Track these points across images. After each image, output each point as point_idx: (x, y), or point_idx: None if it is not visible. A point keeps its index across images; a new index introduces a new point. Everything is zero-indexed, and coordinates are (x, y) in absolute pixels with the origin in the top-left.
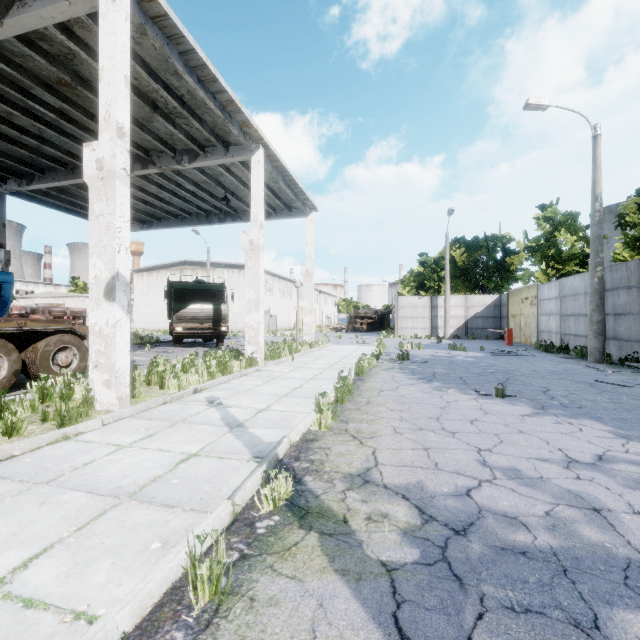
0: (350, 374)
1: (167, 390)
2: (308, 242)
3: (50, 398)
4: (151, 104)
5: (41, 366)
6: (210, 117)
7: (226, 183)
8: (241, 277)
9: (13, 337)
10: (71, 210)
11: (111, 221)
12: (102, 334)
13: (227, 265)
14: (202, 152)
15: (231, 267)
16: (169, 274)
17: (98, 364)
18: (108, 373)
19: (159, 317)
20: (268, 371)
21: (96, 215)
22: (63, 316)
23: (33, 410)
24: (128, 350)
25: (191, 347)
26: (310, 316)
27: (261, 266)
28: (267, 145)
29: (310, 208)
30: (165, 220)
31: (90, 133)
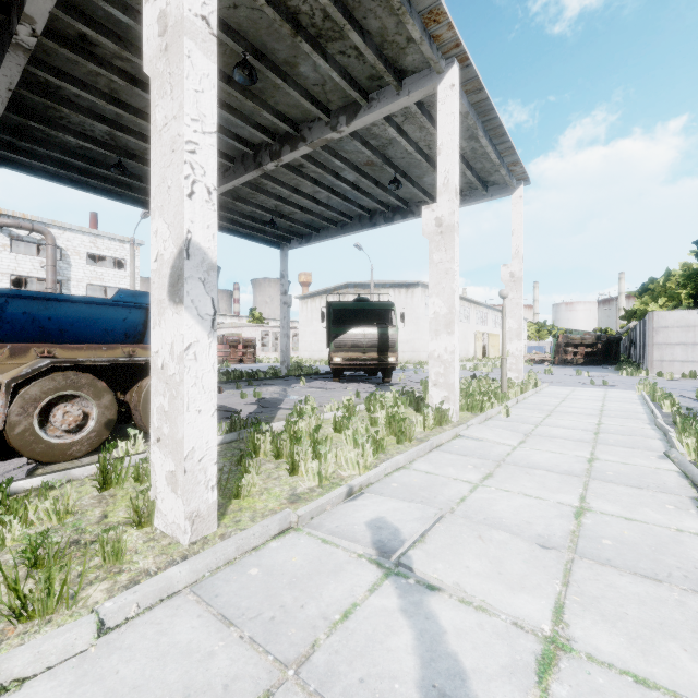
0: (697, 476)
1: (299, 481)
2: (514, 231)
3: (117, 480)
4: (291, 21)
5: (145, 413)
6: (376, 20)
7: (395, 158)
8: (408, 297)
9: (118, 371)
10: (233, 230)
11: (177, 131)
12: (165, 374)
13: (392, 284)
14: (364, 101)
15: (397, 286)
16: (331, 299)
17: (160, 436)
18: (173, 458)
19: (322, 346)
20: (475, 439)
21: (158, 130)
22: (237, 345)
23: (58, 517)
24: (213, 409)
25: (352, 382)
26: (517, 342)
27: (455, 258)
28: (465, 57)
29: (517, 179)
30: (324, 230)
31: (231, 111)
